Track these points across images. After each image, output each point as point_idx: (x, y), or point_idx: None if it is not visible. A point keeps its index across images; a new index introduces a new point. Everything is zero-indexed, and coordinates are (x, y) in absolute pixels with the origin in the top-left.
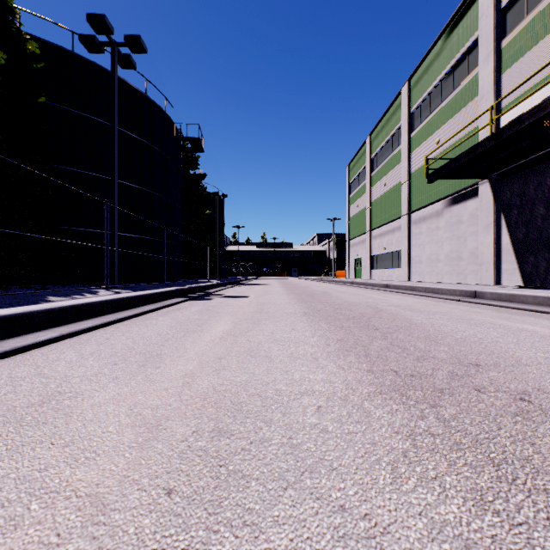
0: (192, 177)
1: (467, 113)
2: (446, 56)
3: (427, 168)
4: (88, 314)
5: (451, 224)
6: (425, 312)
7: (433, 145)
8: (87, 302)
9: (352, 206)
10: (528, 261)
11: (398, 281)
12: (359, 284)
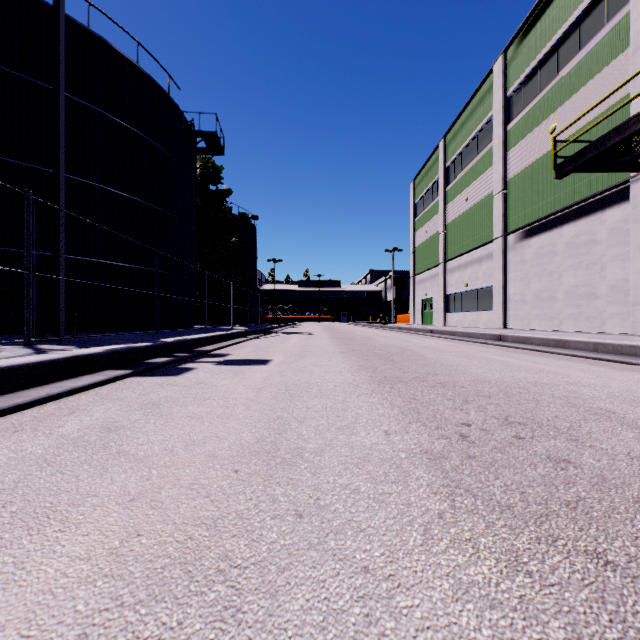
0: (213, 193)
1: (605, 79)
2: (567, 3)
3: (555, 156)
4: None
5: (577, 246)
6: None
7: (545, 136)
8: None
9: (419, 232)
10: None
11: (487, 328)
12: (444, 334)
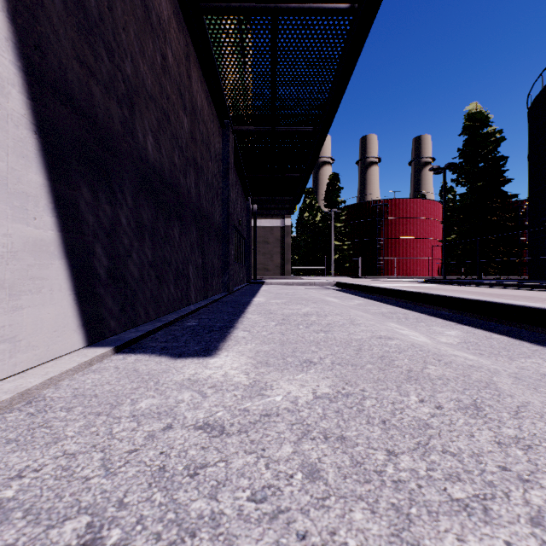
0: None
1: None
2: None
3: None
4: None
5: None
6: None
7: None
8: None
9: None
10: (103, 221)
11: None
12: None
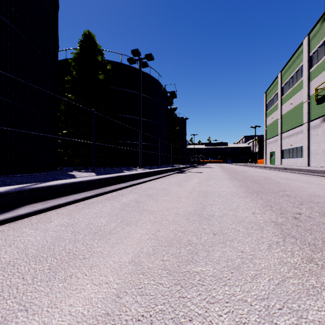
0: (170, 110)
1: None
2: None
3: (317, 95)
4: (149, 175)
5: None
6: (292, 180)
7: None
8: (149, 171)
9: (268, 118)
10: None
11: (300, 166)
12: (269, 168)
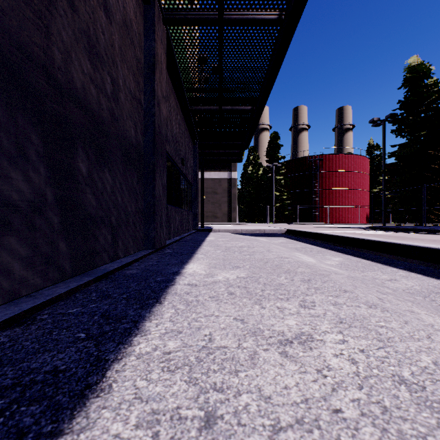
0: None
1: None
2: None
3: None
4: None
5: None
6: None
7: None
8: None
9: None
10: None
11: None
12: None
